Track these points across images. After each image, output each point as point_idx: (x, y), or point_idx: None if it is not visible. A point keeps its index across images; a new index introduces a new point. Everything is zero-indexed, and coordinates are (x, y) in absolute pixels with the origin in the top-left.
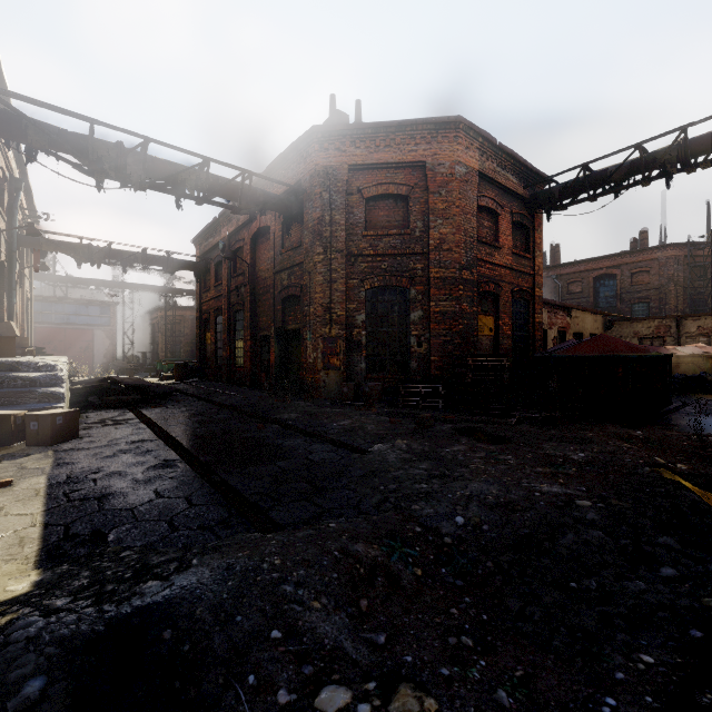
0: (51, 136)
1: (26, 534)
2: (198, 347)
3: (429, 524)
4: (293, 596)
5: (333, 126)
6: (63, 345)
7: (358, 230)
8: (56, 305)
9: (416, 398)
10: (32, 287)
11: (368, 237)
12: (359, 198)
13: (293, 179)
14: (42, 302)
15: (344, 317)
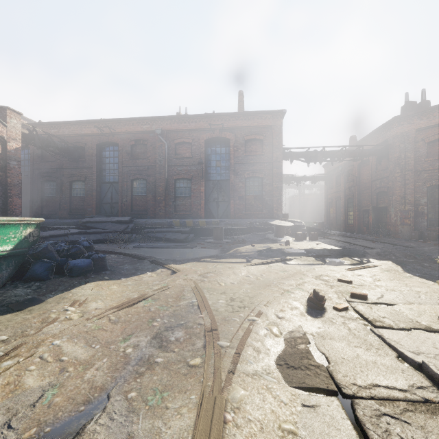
0: (299, 155)
1: (337, 248)
2: (325, 215)
3: (429, 255)
4: (393, 253)
5: (406, 114)
6: None
7: (422, 159)
8: None
9: None
10: None
11: (428, 161)
12: (422, 143)
13: (382, 139)
14: None
15: (412, 201)
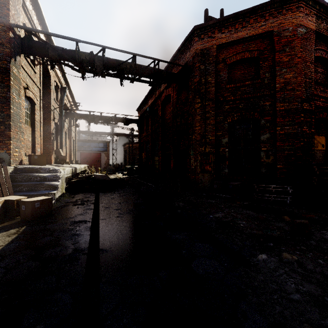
0: (58, 51)
1: None
2: (139, 160)
3: None
4: None
5: (206, 23)
6: (90, 159)
7: (223, 85)
8: (87, 143)
9: (268, 194)
10: (76, 135)
11: (230, 89)
12: (224, 65)
13: (182, 63)
14: (83, 142)
15: (213, 140)
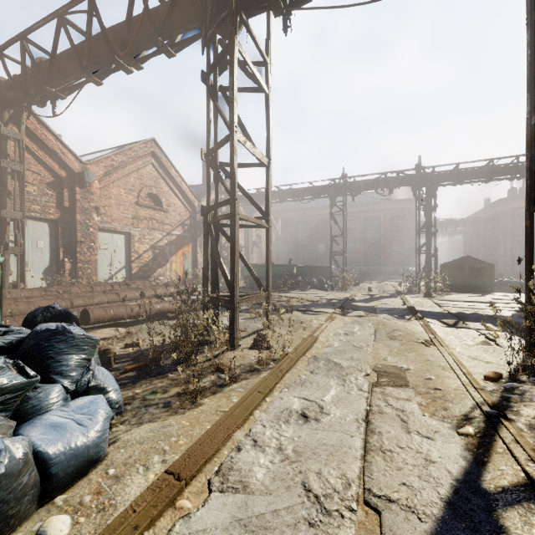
0: None
1: None
2: None
3: None
4: None
5: (505, 198)
6: None
7: (516, 227)
8: None
9: None
10: None
11: (520, 229)
12: (517, 217)
13: (494, 211)
14: None
15: (510, 254)
